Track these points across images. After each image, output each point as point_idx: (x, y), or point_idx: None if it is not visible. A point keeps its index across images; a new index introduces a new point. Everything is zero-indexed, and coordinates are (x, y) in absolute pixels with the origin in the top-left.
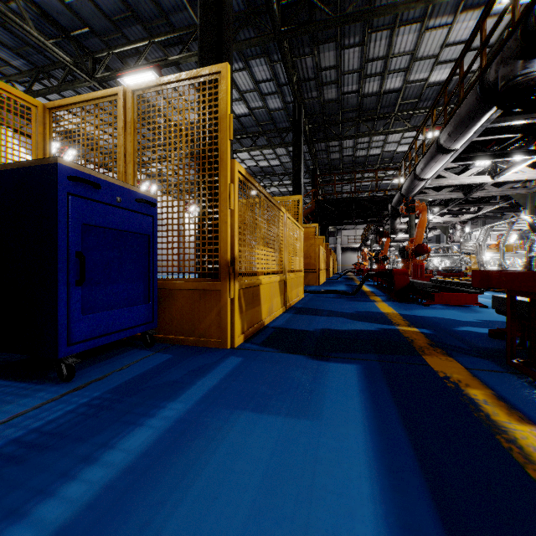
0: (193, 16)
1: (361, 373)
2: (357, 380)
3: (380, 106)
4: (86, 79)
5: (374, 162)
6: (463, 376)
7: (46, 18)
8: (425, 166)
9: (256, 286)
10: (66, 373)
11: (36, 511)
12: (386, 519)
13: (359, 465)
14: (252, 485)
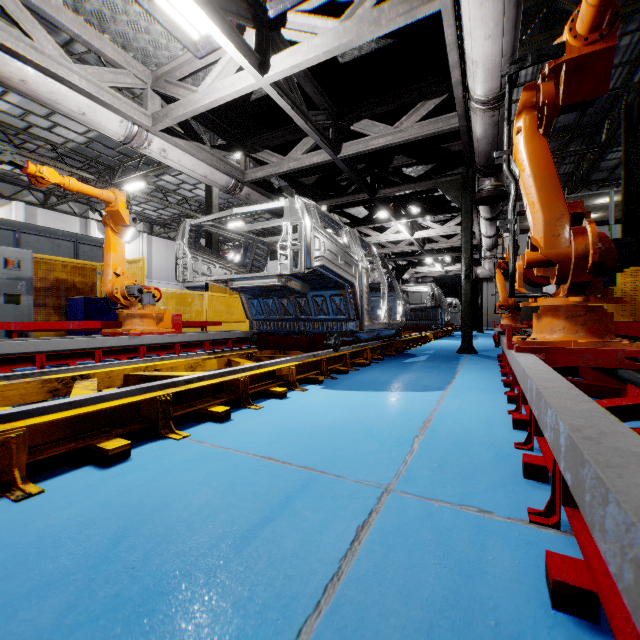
0: None
1: None
2: None
3: None
4: None
5: None
6: None
7: None
8: (518, 6)
9: None
10: None
11: None
12: None
13: None
14: None
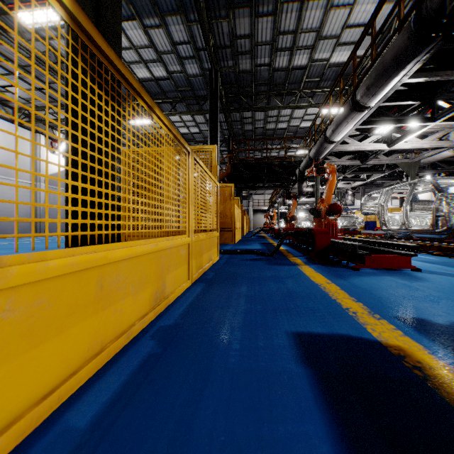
0: None
1: None
2: None
3: (288, 82)
4: None
5: (281, 135)
6: None
7: None
8: (337, 127)
9: (115, 261)
10: None
11: None
12: None
13: None
14: None
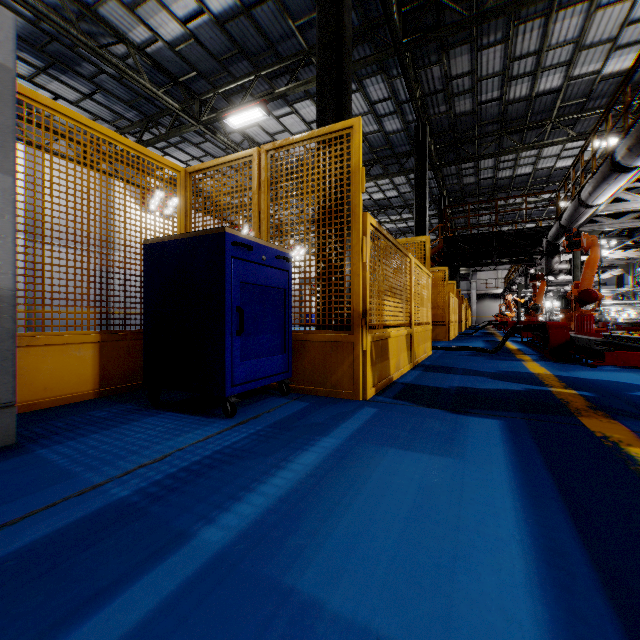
0: (301, 41)
1: (504, 428)
2: (499, 433)
3: (531, 113)
4: (193, 124)
5: (523, 183)
6: (624, 437)
7: (158, 67)
8: (594, 189)
9: (384, 339)
10: (230, 410)
11: (259, 489)
12: (526, 521)
13: (502, 490)
14: (410, 492)
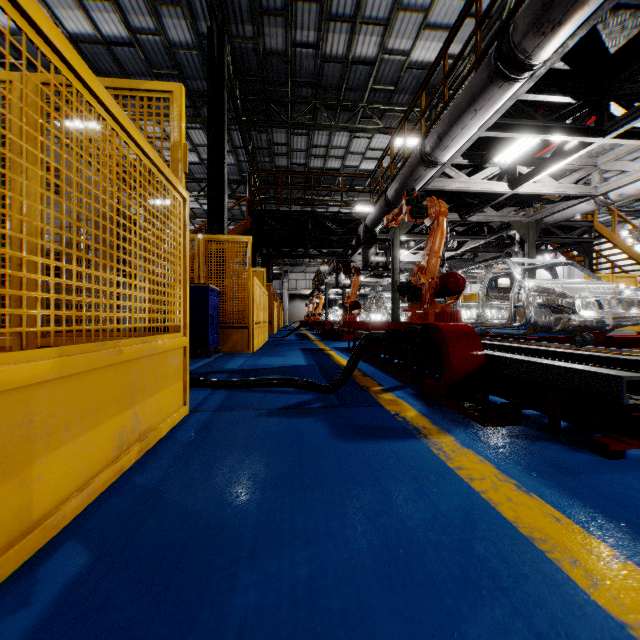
0: None
1: None
2: None
3: (346, 87)
4: None
5: (332, 180)
6: None
7: None
8: (452, 126)
9: None
10: None
11: None
12: None
13: None
14: None
